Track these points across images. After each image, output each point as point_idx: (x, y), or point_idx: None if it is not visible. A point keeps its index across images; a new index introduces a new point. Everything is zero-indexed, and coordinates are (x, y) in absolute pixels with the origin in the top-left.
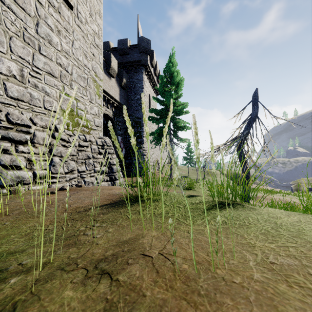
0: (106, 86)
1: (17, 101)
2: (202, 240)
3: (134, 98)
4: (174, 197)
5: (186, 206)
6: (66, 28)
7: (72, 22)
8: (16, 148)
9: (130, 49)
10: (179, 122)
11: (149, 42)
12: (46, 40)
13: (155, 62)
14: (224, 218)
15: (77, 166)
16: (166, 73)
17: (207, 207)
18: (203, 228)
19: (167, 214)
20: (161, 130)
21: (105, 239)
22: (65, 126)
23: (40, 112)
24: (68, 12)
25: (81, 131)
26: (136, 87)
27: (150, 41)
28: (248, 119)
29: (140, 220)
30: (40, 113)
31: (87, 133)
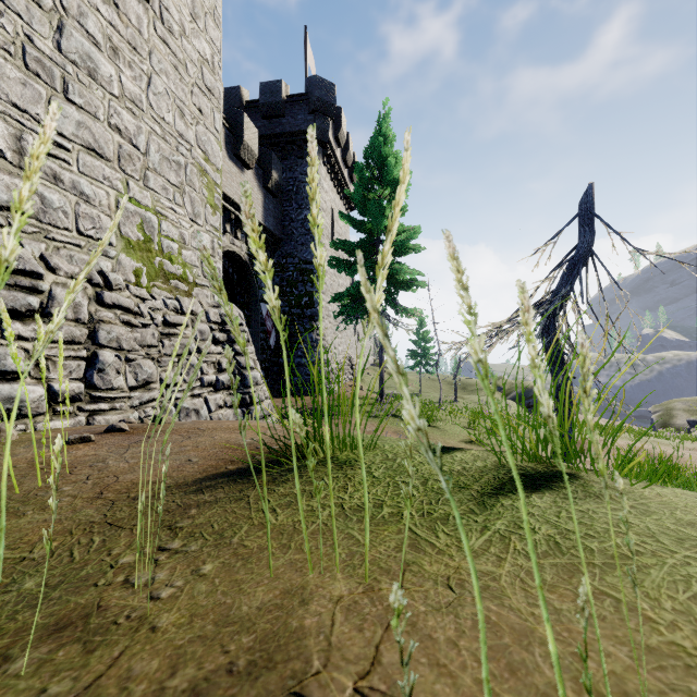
0: (232, 187)
1: (8, 212)
2: (502, 623)
3: (297, 217)
4: (395, 452)
5: (429, 482)
6: (133, 44)
7: (148, 30)
8: (4, 329)
9: (289, 104)
10: (399, 270)
11: (331, 89)
12: (81, 68)
13: (345, 135)
14: (548, 528)
15: (159, 373)
16: (370, 158)
17: (489, 487)
18: (494, 567)
19: (380, 511)
20: (358, 290)
21: (182, 608)
22: (130, 276)
23: (68, 241)
24: (138, 7)
25: (170, 289)
26: (301, 190)
27: (335, 86)
28: (569, 259)
29: (301, 529)
30: (68, 244)
31: (185, 294)
